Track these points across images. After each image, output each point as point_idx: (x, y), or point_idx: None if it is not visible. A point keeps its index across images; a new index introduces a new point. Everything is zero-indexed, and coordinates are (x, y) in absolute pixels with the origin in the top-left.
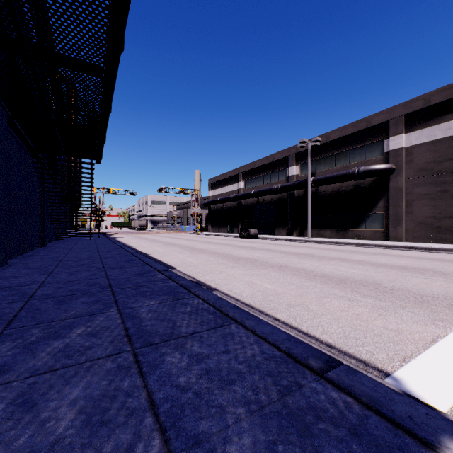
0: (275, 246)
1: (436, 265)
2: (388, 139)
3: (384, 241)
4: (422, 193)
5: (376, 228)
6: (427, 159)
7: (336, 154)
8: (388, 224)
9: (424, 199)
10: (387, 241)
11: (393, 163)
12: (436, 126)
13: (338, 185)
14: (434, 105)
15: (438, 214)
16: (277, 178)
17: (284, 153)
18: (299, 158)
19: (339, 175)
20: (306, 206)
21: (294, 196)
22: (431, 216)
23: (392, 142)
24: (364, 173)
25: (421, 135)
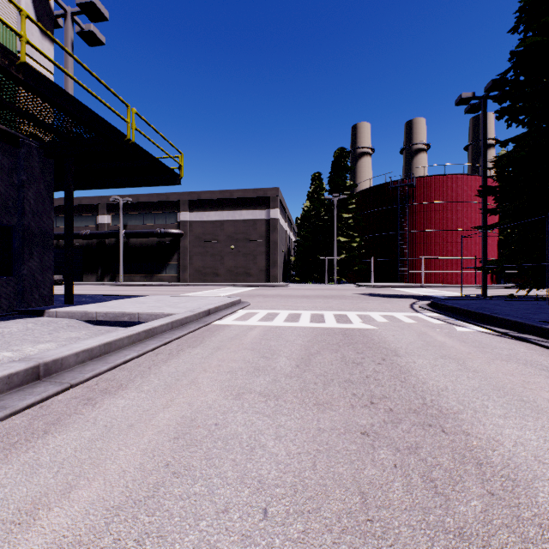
0: (93, 288)
1: (188, 289)
2: (180, 213)
3: (178, 282)
4: (197, 252)
5: (173, 273)
6: (200, 231)
7: (145, 214)
8: (180, 271)
9: (198, 256)
10: (179, 283)
11: (182, 230)
12: (204, 212)
13: (147, 239)
14: (203, 200)
15: (205, 265)
16: (85, 222)
17: (95, 200)
18: (111, 209)
19: (147, 233)
20: (119, 254)
21: (106, 244)
22: (202, 266)
23: (182, 216)
24: (165, 234)
25: (197, 216)
